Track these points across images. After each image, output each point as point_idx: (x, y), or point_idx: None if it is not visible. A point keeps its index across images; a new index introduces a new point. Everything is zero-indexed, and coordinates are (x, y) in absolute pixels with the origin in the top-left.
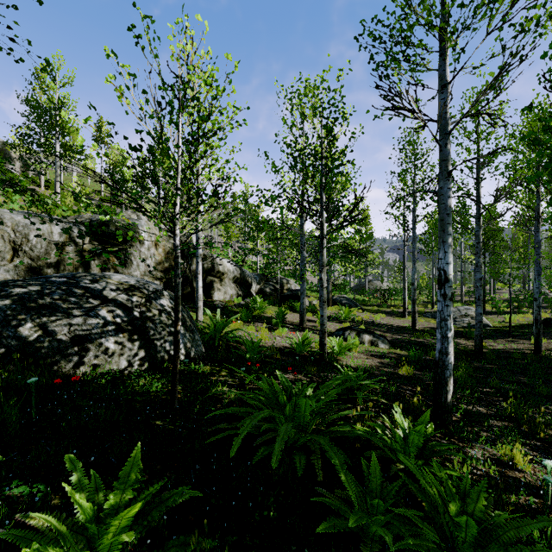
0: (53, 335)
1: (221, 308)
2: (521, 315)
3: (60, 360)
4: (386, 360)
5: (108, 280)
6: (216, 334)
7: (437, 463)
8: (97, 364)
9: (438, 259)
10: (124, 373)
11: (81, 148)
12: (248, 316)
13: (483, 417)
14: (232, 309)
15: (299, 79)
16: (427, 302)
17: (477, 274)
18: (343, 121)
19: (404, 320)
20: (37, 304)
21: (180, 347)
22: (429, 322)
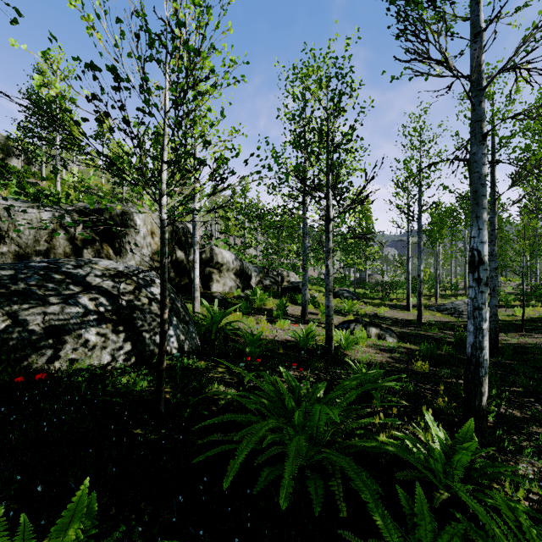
0: (24, 326)
1: (219, 300)
2: (530, 308)
3: (31, 354)
4: (397, 354)
5: (93, 266)
6: (213, 326)
7: (501, 496)
8: (74, 358)
9: (470, 237)
10: (106, 368)
11: (38, 89)
12: (248, 307)
13: (521, 423)
14: (231, 301)
15: (303, 49)
16: (429, 295)
17: (492, 264)
18: (351, 95)
19: (408, 313)
20: (8, 290)
21: (172, 339)
22: (434, 315)
